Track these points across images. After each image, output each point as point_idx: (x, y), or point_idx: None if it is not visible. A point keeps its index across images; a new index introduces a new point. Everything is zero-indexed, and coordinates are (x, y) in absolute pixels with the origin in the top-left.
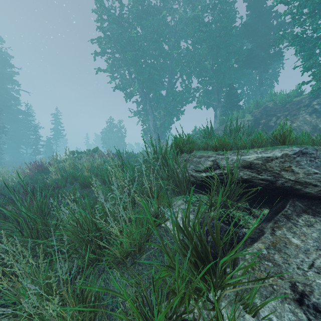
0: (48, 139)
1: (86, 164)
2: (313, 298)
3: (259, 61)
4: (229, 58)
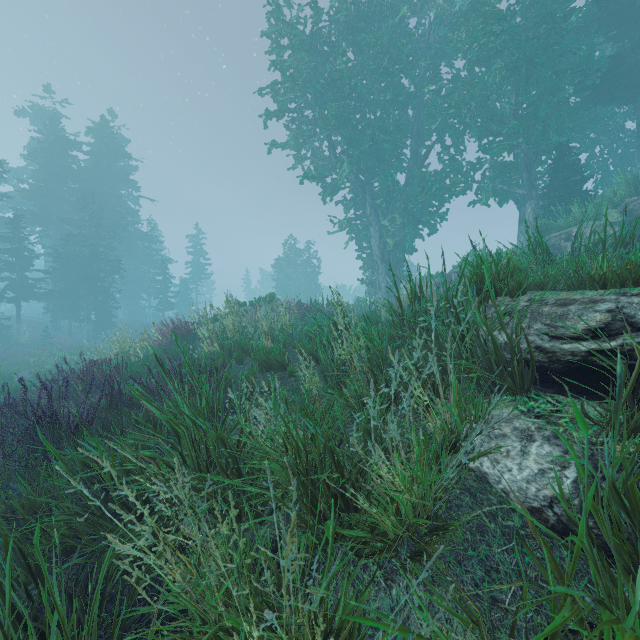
0: (184, 282)
1: (264, 324)
2: None
3: (638, 81)
4: (560, 84)
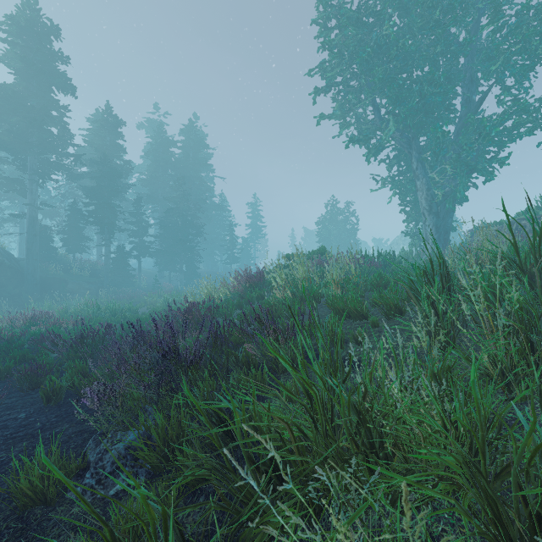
0: (245, 241)
1: (334, 273)
2: None
3: None
4: None
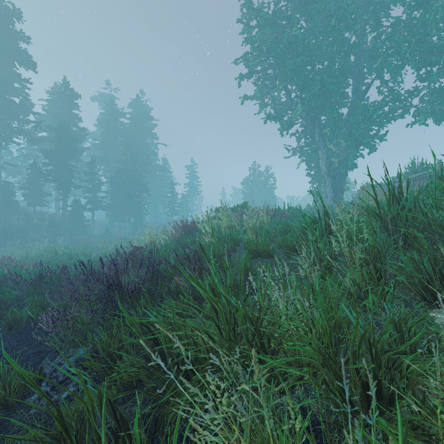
0: (184, 197)
1: (250, 222)
2: None
3: None
4: None
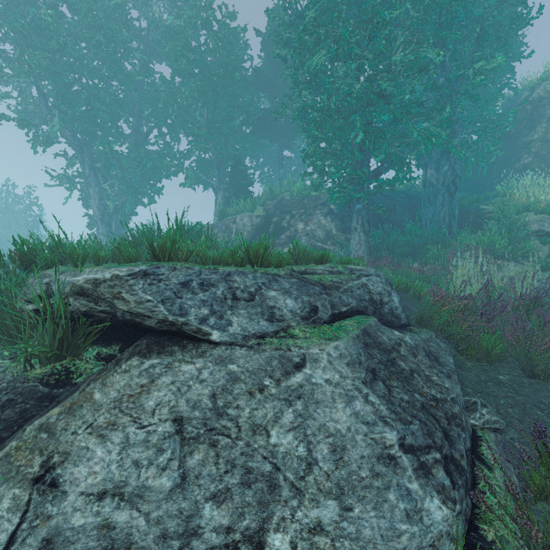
0: None
1: None
2: (59, 469)
3: (276, 130)
4: (234, 115)
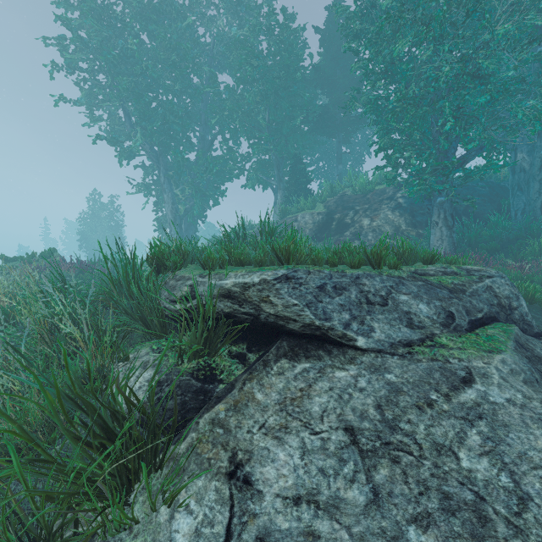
0: None
1: None
2: (247, 467)
3: (336, 125)
4: (294, 115)
